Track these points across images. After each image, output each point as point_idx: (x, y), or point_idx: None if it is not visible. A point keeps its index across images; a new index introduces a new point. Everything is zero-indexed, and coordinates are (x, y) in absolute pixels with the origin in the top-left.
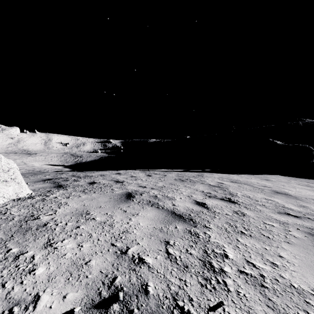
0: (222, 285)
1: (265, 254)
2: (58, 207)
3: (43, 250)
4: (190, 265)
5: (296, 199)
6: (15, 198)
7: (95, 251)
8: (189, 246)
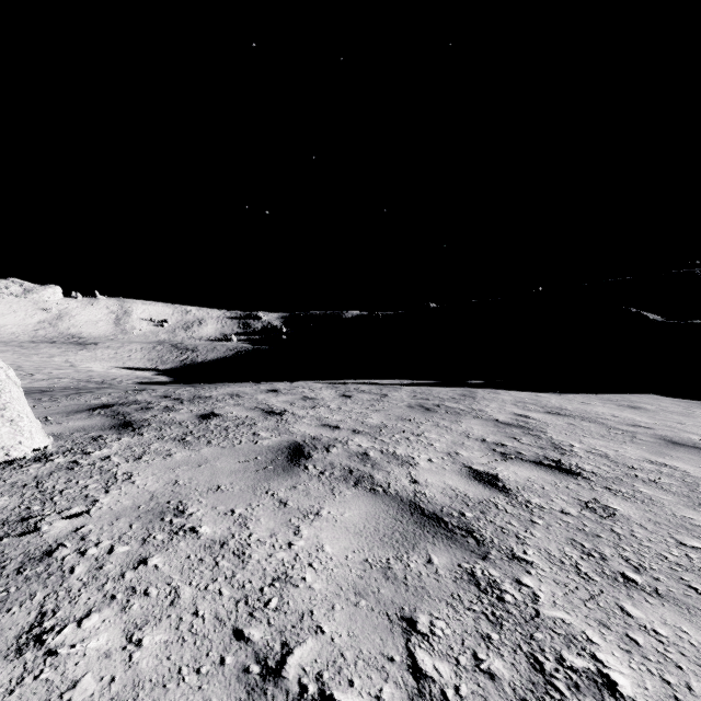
0: None
1: None
2: (103, 489)
3: (8, 666)
4: None
5: None
6: (0, 460)
7: (178, 668)
8: (479, 637)
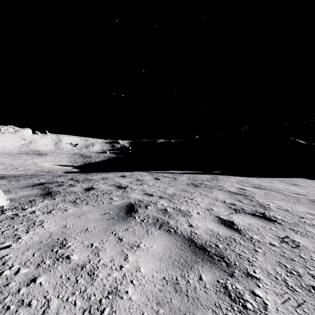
0: None
1: None
2: (26, 230)
3: None
4: None
5: None
6: None
7: None
8: None
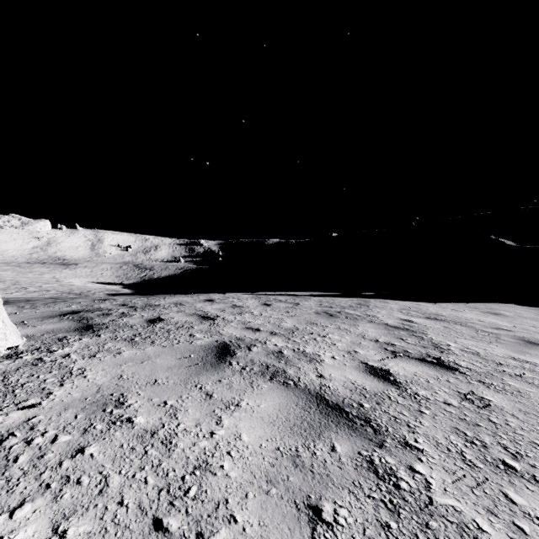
0: None
1: None
2: (59, 382)
3: None
4: None
5: None
6: None
7: None
8: (379, 526)
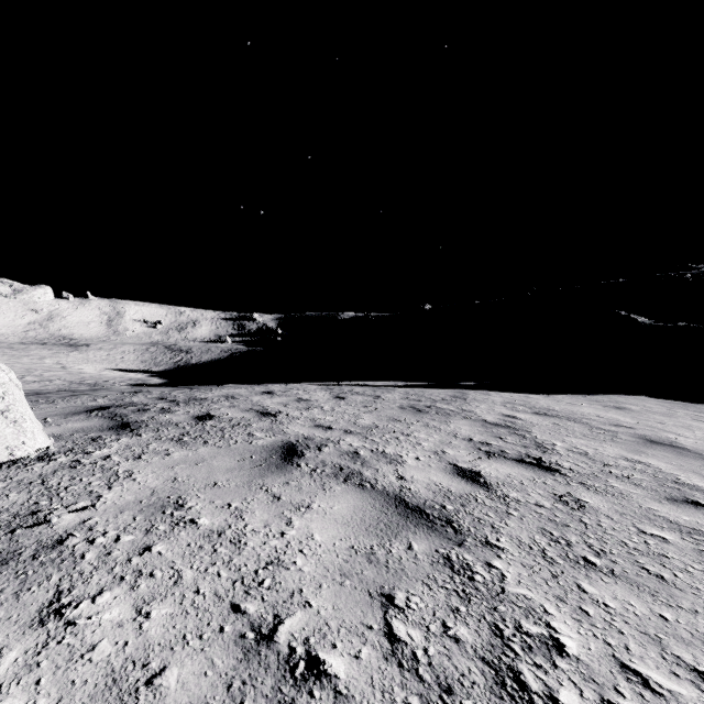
0: None
1: (666, 639)
2: (106, 485)
3: (34, 633)
4: (459, 684)
5: (703, 461)
6: (5, 460)
7: (183, 635)
8: (449, 610)
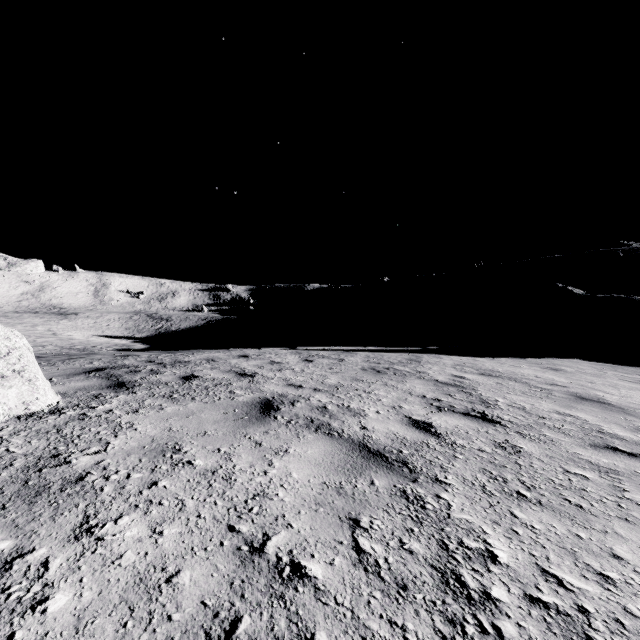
0: (494, 639)
1: (580, 552)
2: (112, 434)
3: (72, 546)
4: (412, 583)
5: (625, 414)
6: (22, 413)
7: (191, 547)
8: (404, 530)
